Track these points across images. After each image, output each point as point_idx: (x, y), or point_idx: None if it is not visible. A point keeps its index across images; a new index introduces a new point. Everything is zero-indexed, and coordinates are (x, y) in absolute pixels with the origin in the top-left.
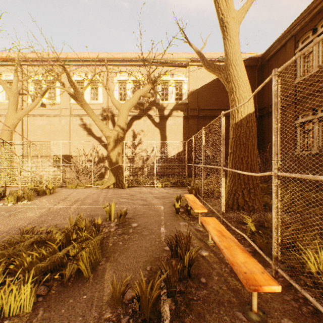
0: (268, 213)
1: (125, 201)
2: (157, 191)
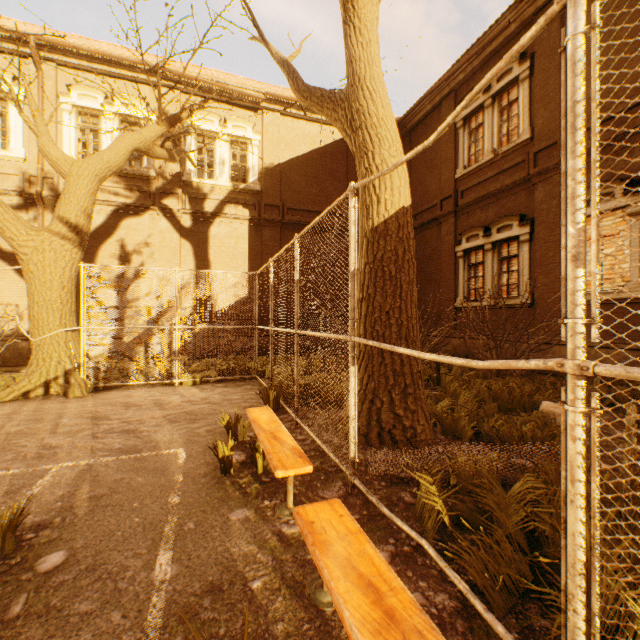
0: (441, 438)
1: (62, 444)
2: (180, 396)
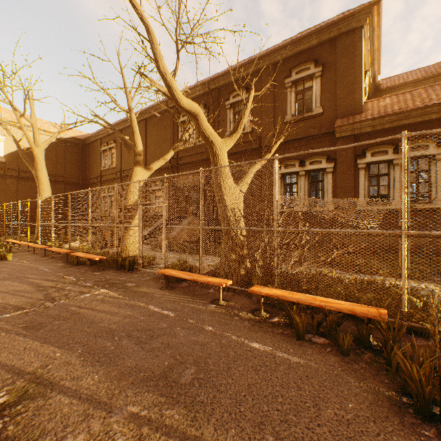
0: None
1: None
2: None
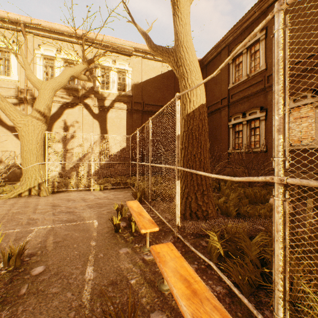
0: (220, 216)
1: (39, 218)
2: (93, 196)
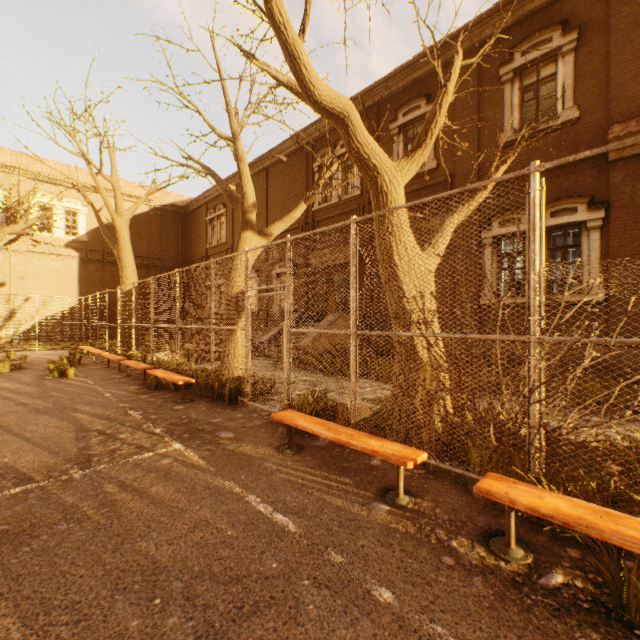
0: None
1: None
2: (44, 352)
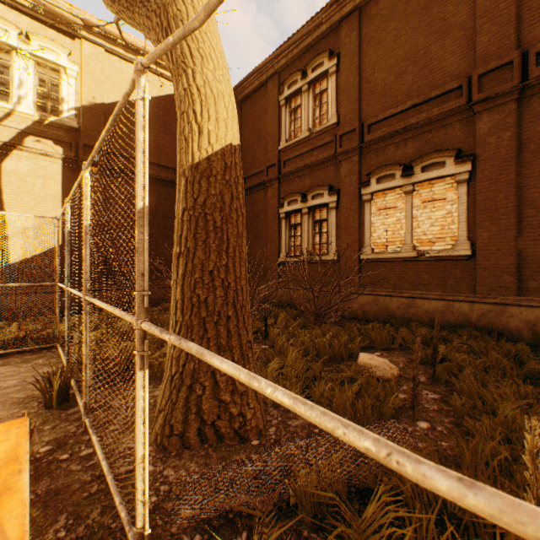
0: (273, 413)
1: None
2: None
